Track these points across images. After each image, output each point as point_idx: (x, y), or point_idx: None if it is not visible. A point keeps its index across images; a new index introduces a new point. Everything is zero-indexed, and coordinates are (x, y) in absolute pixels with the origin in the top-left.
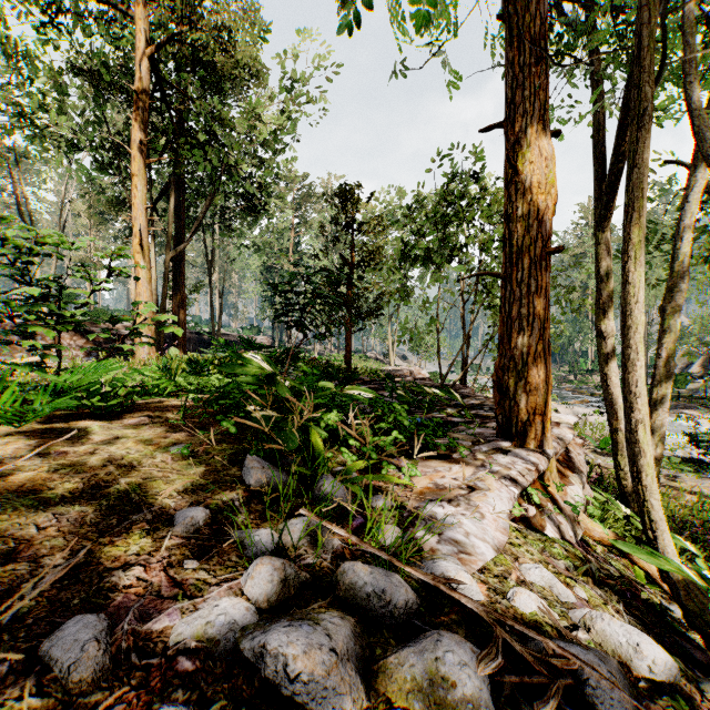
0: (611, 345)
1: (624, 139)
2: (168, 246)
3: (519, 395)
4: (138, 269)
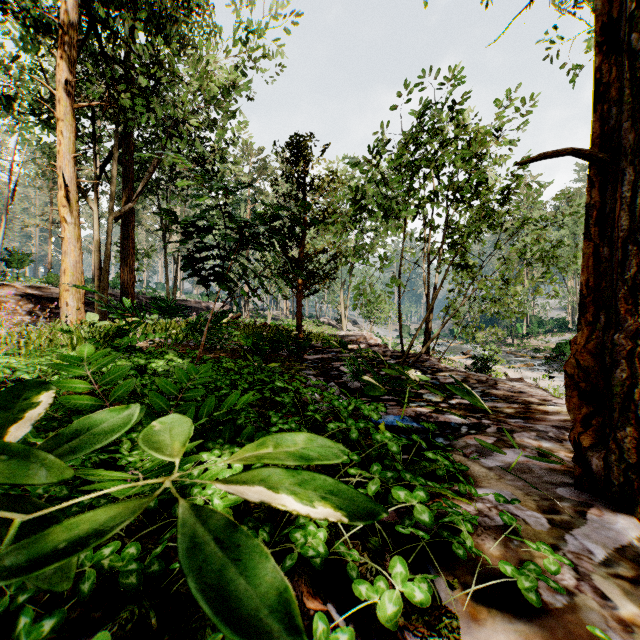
0: None
1: None
2: (110, 206)
3: None
4: (63, 224)
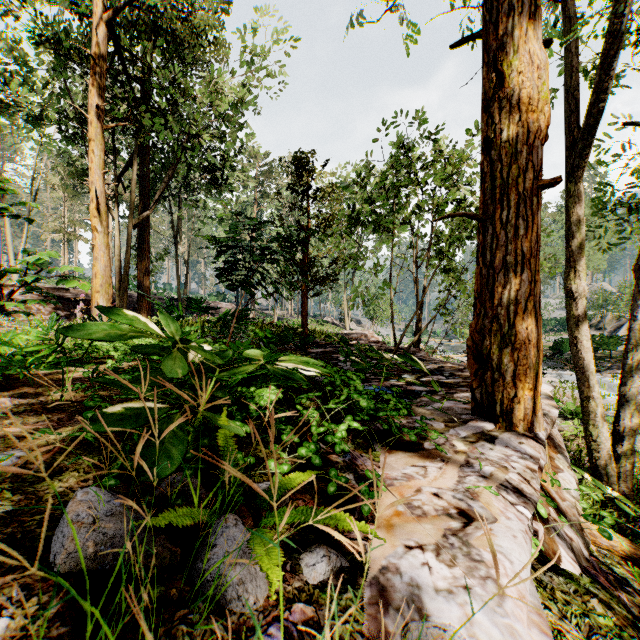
0: (582, 306)
1: (605, 74)
2: (130, 214)
3: (505, 365)
4: (95, 233)
